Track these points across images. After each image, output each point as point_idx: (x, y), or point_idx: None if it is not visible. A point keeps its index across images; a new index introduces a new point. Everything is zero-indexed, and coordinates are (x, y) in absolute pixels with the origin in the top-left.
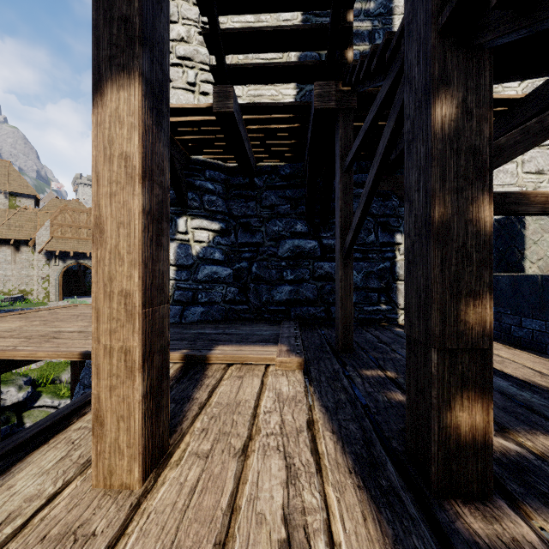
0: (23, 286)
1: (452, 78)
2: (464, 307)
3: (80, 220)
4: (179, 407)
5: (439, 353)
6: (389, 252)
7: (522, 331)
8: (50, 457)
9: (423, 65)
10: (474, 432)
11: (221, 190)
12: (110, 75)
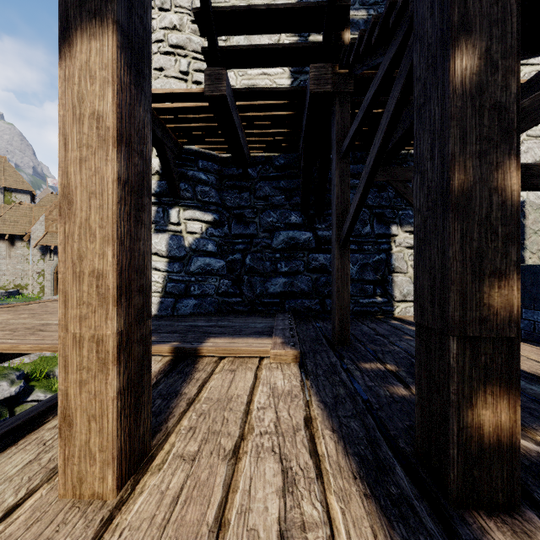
0: (18, 280)
1: (474, 25)
2: (488, 289)
3: None
4: (166, 403)
5: (459, 342)
6: (384, 244)
7: (523, 323)
8: (16, 461)
9: (438, 15)
10: (499, 433)
11: (214, 180)
12: (79, 22)
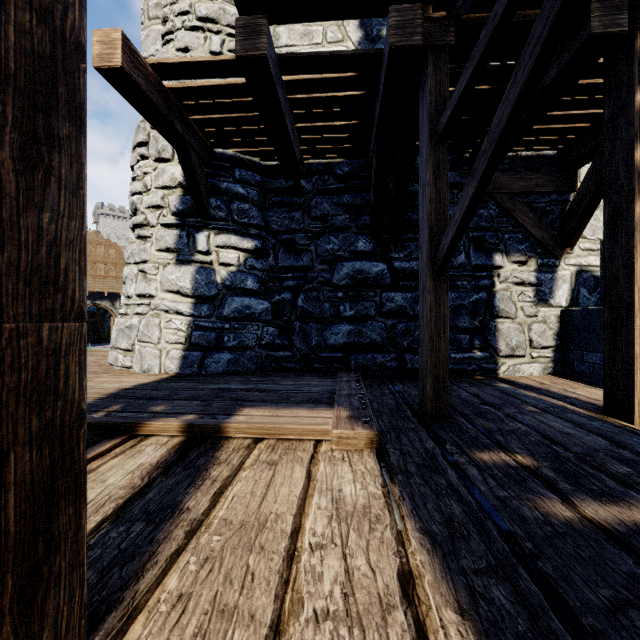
0: None
1: None
2: None
3: (96, 254)
4: (149, 532)
5: None
6: (485, 279)
7: None
8: None
9: None
10: None
11: (256, 195)
12: None
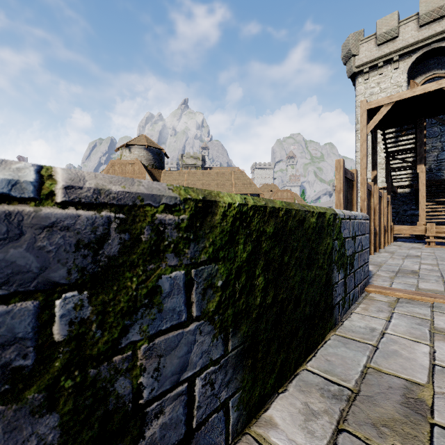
0: None
1: None
2: None
3: (283, 196)
4: None
5: None
6: None
7: None
8: None
9: None
10: None
11: None
12: None
